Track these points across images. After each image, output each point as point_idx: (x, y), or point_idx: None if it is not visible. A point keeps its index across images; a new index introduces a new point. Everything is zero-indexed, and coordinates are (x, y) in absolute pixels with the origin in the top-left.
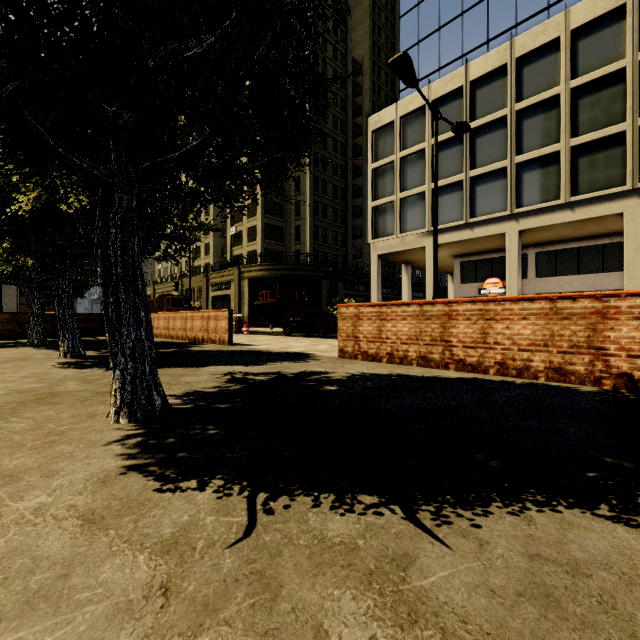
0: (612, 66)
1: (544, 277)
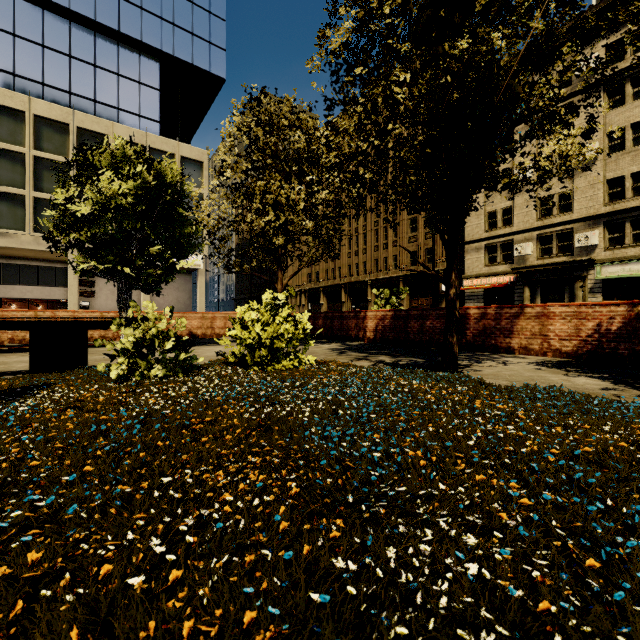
0: (62, 158)
1: (9, 284)
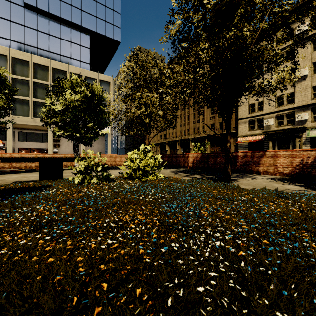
0: (45, 82)
1: (22, 141)
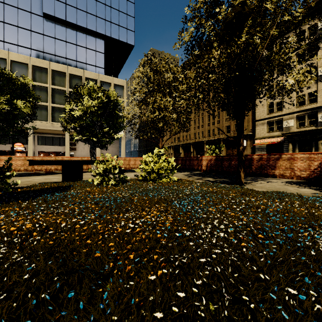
0: (63, 88)
1: (41, 145)
